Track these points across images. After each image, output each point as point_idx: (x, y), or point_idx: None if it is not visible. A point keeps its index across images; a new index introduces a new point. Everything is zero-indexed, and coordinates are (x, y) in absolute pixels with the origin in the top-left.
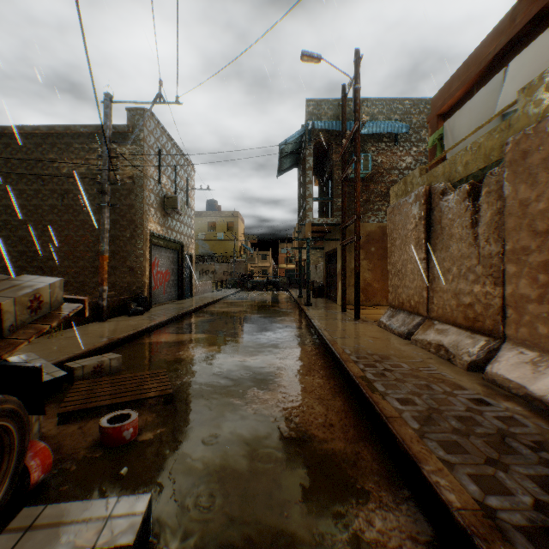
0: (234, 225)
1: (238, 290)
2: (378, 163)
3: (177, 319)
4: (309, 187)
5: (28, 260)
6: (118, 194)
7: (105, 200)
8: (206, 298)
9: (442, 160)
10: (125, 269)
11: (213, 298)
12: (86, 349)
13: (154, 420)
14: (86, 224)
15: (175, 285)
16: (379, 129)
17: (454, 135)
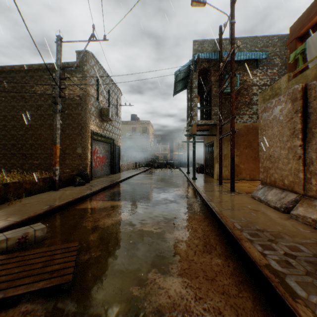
0: (147, 129)
1: (149, 168)
2: (243, 82)
3: (106, 188)
4: (195, 100)
5: (17, 149)
6: (71, 106)
7: (57, 108)
8: (128, 173)
9: (299, 72)
10: (75, 155)
11: (132, 174)
12: (26, 217)
13: None
14: (51, 126)
15: (109, 165)
16: (245, 56)
17: None
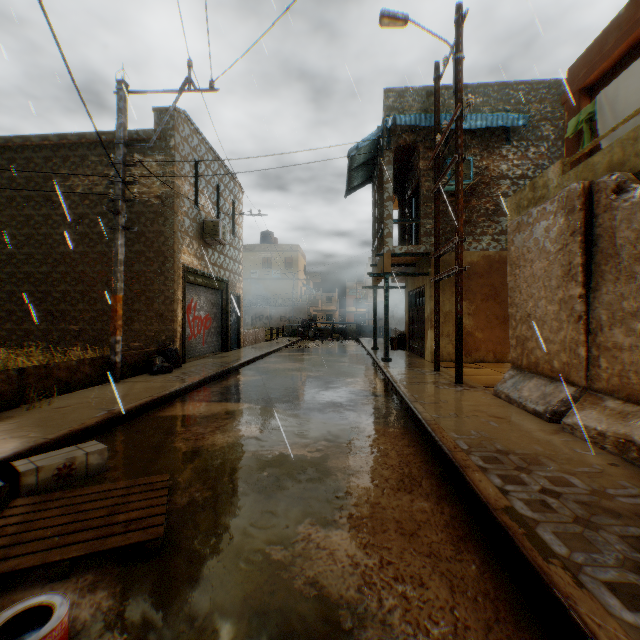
0: (293, 260)
1: (298, 339)
2: (482, 171)
3: (214, 379)
4: (388, 205)
5: (36, 302)
6: (144, 218)
7: (118, 222)
8: (256, 349)
9: (586, 156)
10: (152, 314)
11: (265, 350)
12: (66, 431)
13: (114, 606)
14: (104, 257)
15: (218, 333)
16: (485, 122)
17: (615, 109)
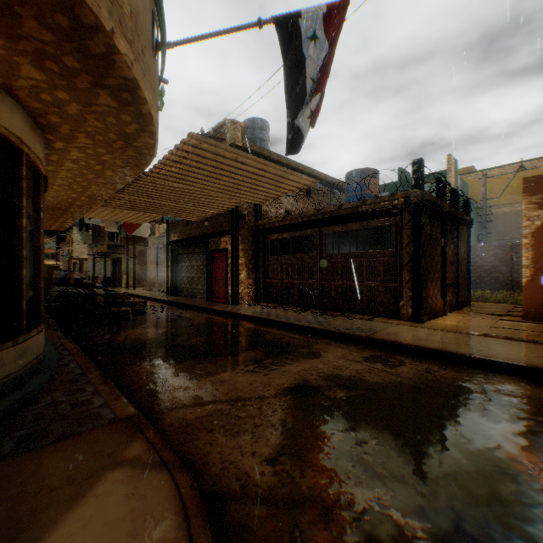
0: None
1: None
2: None
3: None
4: None
5: None
6: None
7: None
8: None
9: None
10: None
11: None
12: None
13: None
14: None
15: None
16: None
17: None
